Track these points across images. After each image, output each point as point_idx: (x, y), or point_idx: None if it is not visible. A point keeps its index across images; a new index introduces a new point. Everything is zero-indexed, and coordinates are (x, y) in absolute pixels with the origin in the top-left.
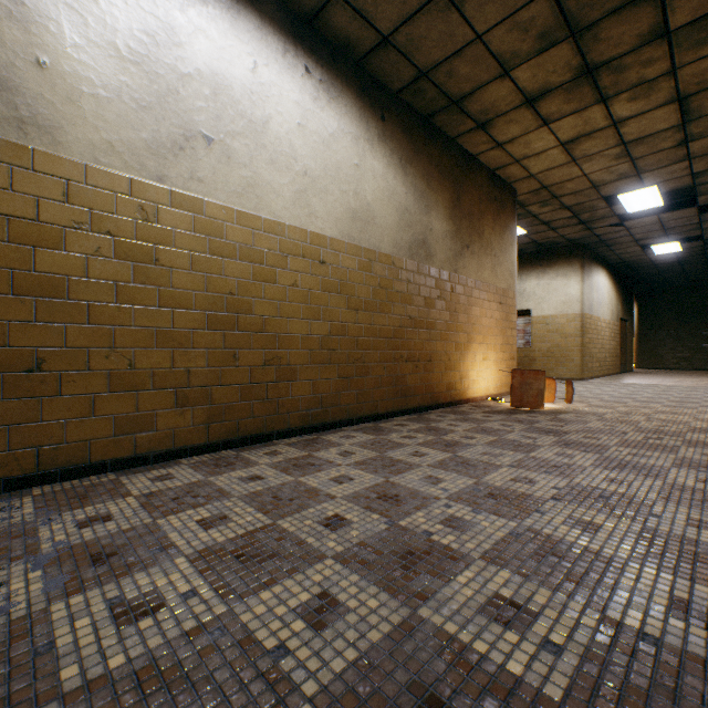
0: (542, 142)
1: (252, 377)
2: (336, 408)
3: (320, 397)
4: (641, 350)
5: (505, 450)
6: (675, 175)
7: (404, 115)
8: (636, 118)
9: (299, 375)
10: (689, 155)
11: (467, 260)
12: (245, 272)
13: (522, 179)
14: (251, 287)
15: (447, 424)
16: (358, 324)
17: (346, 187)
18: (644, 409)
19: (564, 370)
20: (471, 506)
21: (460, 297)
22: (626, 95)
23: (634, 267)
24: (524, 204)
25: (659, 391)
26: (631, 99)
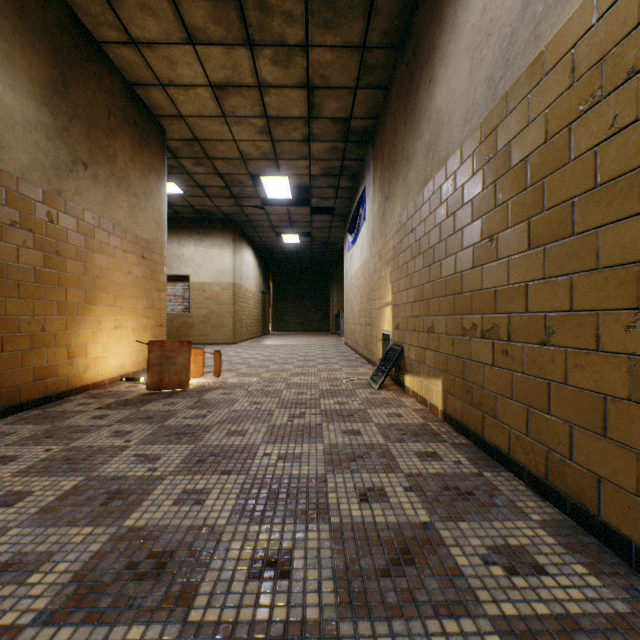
0: (190, 70)
1: None
2: None
3: None
4: (275, 317)
5: (73, 528)
6: (301, 171)
7: None
8: (278, 91)
9: None
10: (311, 155)
11: (85, 184)
12: None
13: (172, 117)
14: None
15: None
16: None
17: None
18: (283, 373)
19: (220, 335)
20: None
21: (71, 234)
22: (271, 53)
23: (271, 251)
24: (178, 154)
25: (290, 350)
26: (274, 60)
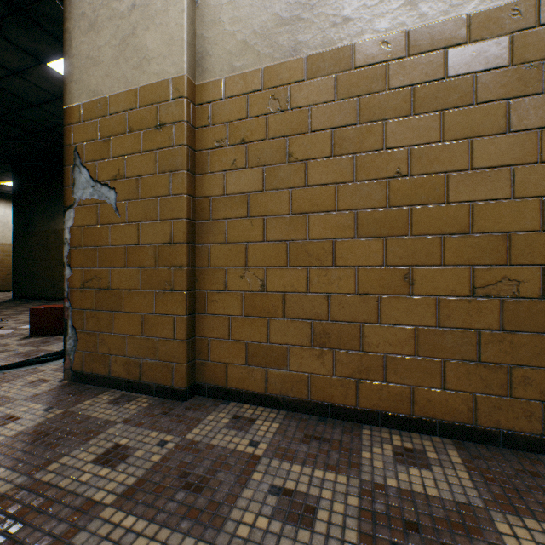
0: None
1: (5, 278)
2: None
3: None
4: None
5: None
6: None
7: None
8: None
9: None
10: None
11: None
12: (3, 255)
13: None
14: (5, 258)
15: None
16: None
17: None
18: None
19: None
20: None
21: None
22: None
23: None
24: None
25: None
26: None
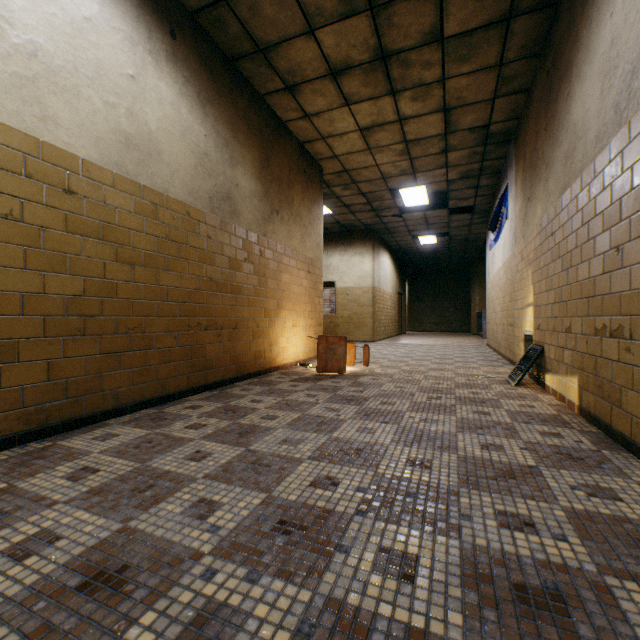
0: (345, 123)
1: None
2: (97, 395)
3: (65, 383)
4: (410, 317)
5: (307, 432)
6: (437, 179)
7: (203, 44)
8: (416, 119)
9: (20, 354)
10: (447, 163)
11: (277, 225)
12: None
13: (328, 159)
14: None
15: (250, 400)
16: (136, 283)
17: (115, 100)
18: (421, 367)
19: (361, 333)
20: (249, 562)
21: (270, 262)
22: (410, 93)
23: (407, 253)
24: (330, 184)
25: (426, 349)
26: (413, 98)
